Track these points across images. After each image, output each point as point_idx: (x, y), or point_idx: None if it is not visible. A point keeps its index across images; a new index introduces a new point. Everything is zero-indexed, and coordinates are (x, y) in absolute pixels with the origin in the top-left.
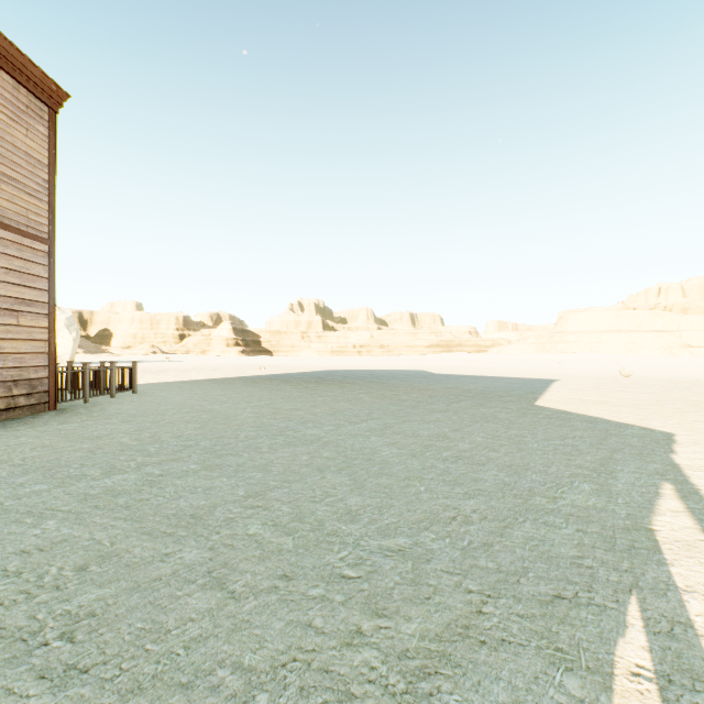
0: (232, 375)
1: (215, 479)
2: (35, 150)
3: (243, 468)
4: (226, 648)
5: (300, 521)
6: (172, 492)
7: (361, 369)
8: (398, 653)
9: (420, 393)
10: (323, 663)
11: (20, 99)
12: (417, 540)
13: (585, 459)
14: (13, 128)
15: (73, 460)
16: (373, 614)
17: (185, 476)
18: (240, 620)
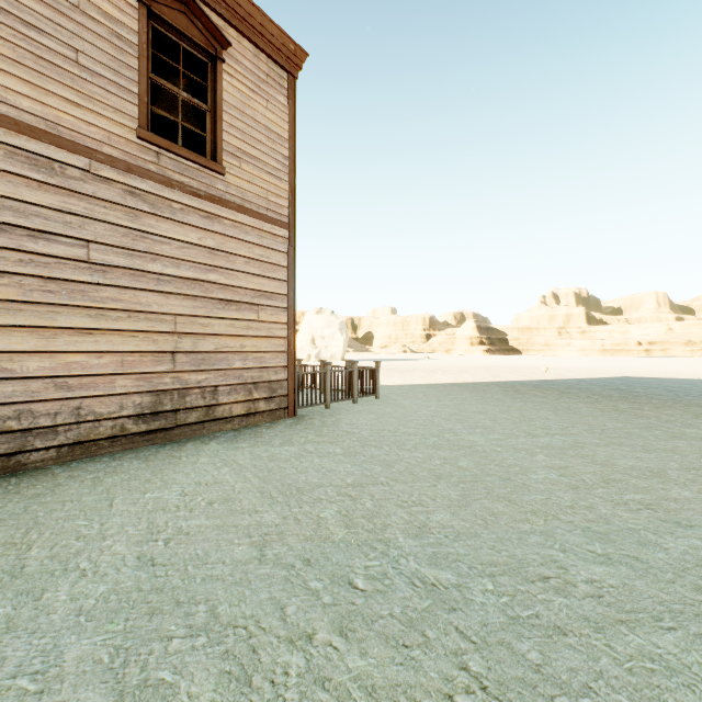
0: (483, 379)
1: None
2: (275, 123)
3: None
4: None
5: None
6: None
7: (682, 376)
8: None
9: None
10: None
11: (260, 68)
12: None
13: None
14: (253, 100)
15: (216, 574)
16: None
17: None
18: None
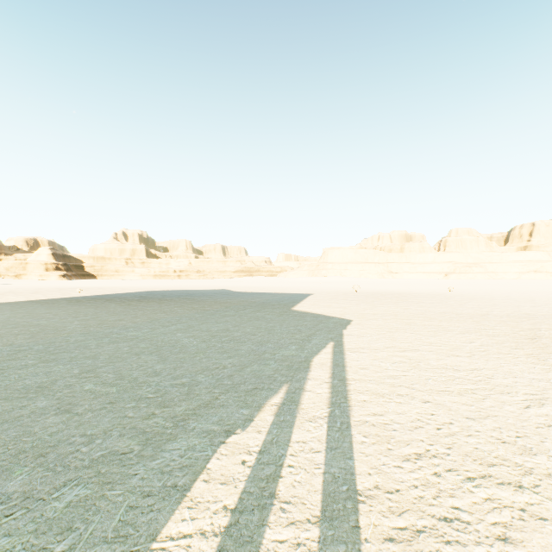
0: (55, 297)
1: (52, 367)
2: None
3: (76, 358)
4: (76, 431)
5: (122, 380)
6: (16, 377)
7: (179, 289)
8: (172, 417)
9: (220, 305)
10: (133, 426)
11: None
12: (194, 379)
13: (301, 335)
14: None
15: None
16: (162, 407)
17: (25, 368)
18: (83, 422)
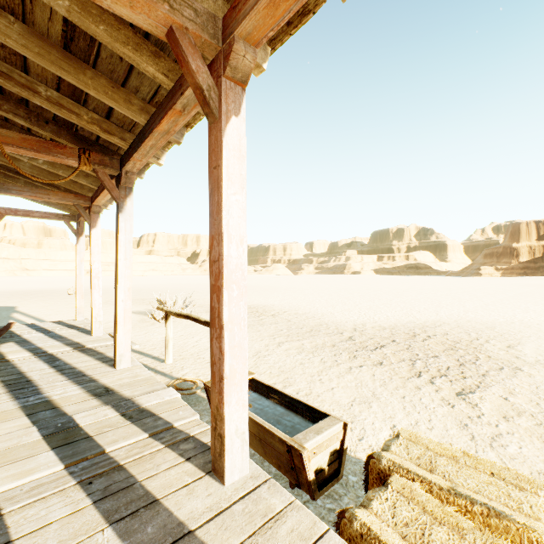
0: None
1: None
2: None
3: None
4: None
5: None
6: None
7: None
8: None
9: None
10: None
11: None
12: None
13: None
14: None
15: None
16: None
17: None
18: None
